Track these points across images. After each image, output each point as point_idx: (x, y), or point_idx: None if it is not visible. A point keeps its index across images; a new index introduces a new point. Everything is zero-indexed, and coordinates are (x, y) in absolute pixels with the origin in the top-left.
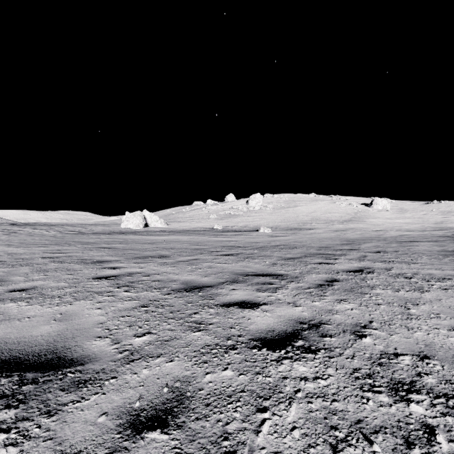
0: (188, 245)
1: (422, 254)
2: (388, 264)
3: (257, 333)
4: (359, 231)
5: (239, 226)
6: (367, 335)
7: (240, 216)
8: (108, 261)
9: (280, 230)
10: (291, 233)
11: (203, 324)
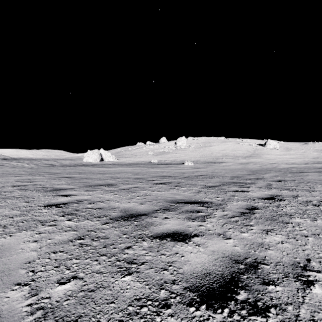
0: (131, 175)
1: (315, 182)
2: (293, 192)
3: (192, 278)
4: (258, 164)
5: (169, 160)
6: (313, 281)
7: (170, 153)
8: (64, 189)
9: (200, 163)
10: (208, 165)
11: (135, 264)
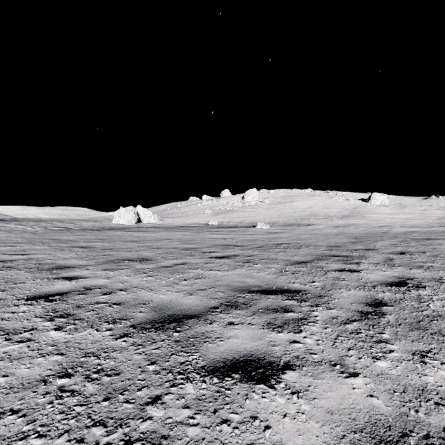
0: (178, 244)
1: None
2: (431, 272)
3: None
4: (361, 227)
5: (235, 222)
6: None
7: (235, 212)
8: (72, 266)
9: (278, 226)
10: (290, 229)
11: None
